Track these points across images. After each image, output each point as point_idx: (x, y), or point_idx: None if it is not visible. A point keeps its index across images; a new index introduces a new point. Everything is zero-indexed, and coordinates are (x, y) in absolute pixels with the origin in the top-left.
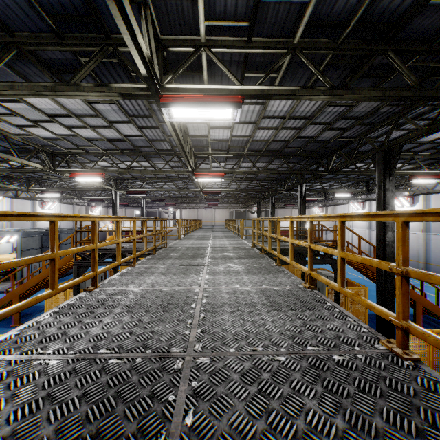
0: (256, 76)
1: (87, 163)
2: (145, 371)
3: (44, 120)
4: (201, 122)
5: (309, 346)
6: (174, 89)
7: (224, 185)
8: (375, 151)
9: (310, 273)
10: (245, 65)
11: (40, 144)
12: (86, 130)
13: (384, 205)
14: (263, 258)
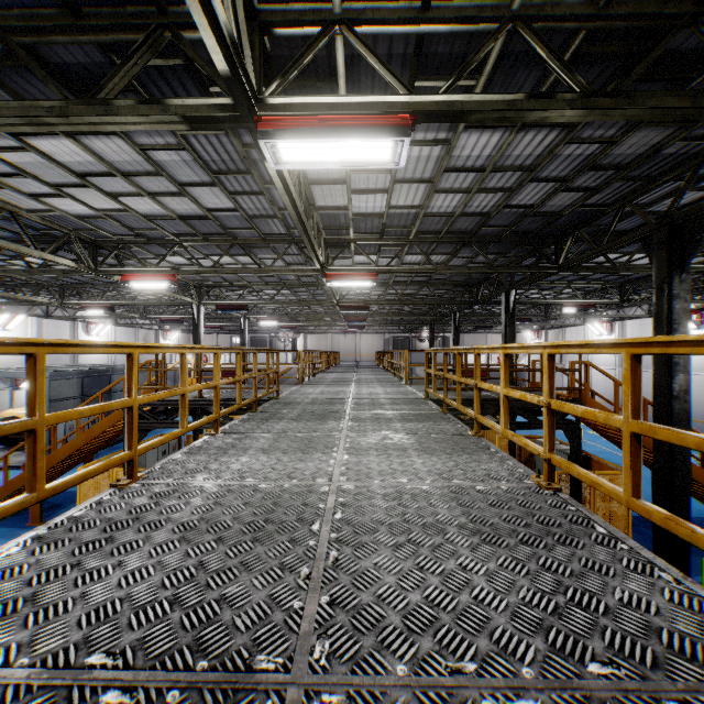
0: (435, 87)
1: (151, 259)
2: None
3: (72, 184)
4: (336, 181)
5: (589, 660)
6: (283, 106)
7: (375, 295)
8: (650, 228)
9: (550, 459)
10: (417, 63)
11: (73, 227)
12: (144, 201)
13: (669, 326)
14: (447, 421)
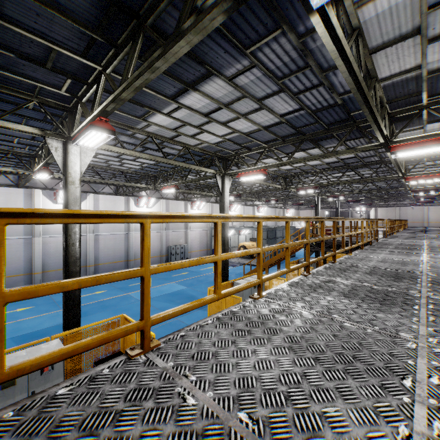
0: None
1: (302, 179)
2: (404, 272)
3: None
4: None
5: None
6: (399, 141)
7: None
8: None
9: None
10: None
11: (280, 173)
12: (314, 161)
13: None
14: None
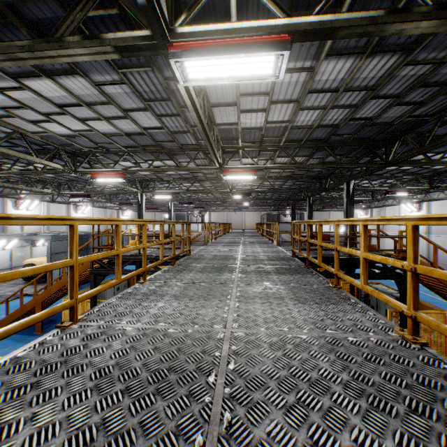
0: None
1: (110, 163)
2: None
3: (55, 113)
4: (230, 103)
5: None
6: (188, 34)
7: (255, 186)
8: None
9: (415, 317)
10: (292, 1)
11: (60, 143)
12: (102, 124)
13: None
14: (311, 274)
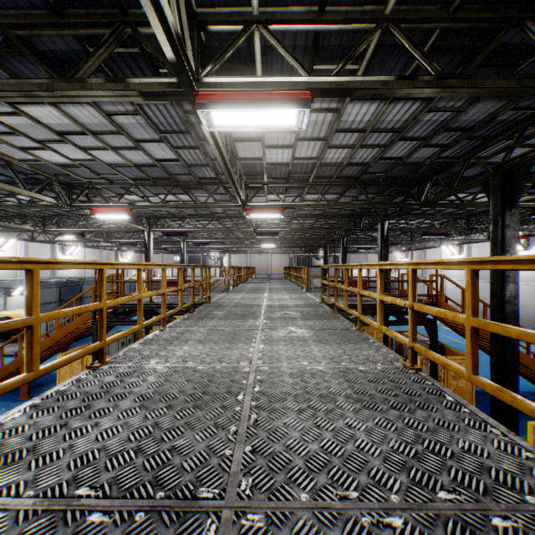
0: (328, 70)
1: (113, 196)
2: None
3: (53, 140)
4: (254, 138)
5: (439, 489)
6: (215, 84)
7: (283, 224)
8: (488, 175)
9: (413, 347)
10: (315, 52)
11: (53, 173)
12: (108, 153)
13: (502, 248)
14: (337, 319)
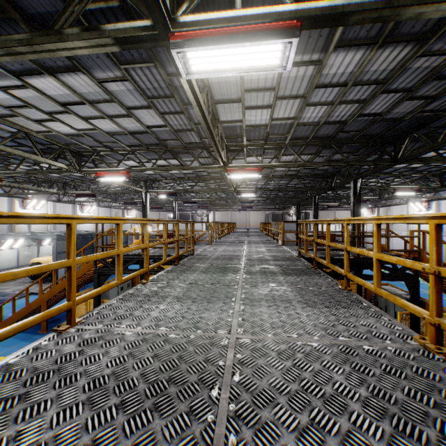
0: None
1: (115, 163)
2: None
3: (59, 111)
4: (234, 100)
5: None
6: (191, 24)
7: (260, 185)
8: None
9: (438, 324)
10: None
11: (65, 143)
12: (106, 122)
13: None
14: (319, 276)
